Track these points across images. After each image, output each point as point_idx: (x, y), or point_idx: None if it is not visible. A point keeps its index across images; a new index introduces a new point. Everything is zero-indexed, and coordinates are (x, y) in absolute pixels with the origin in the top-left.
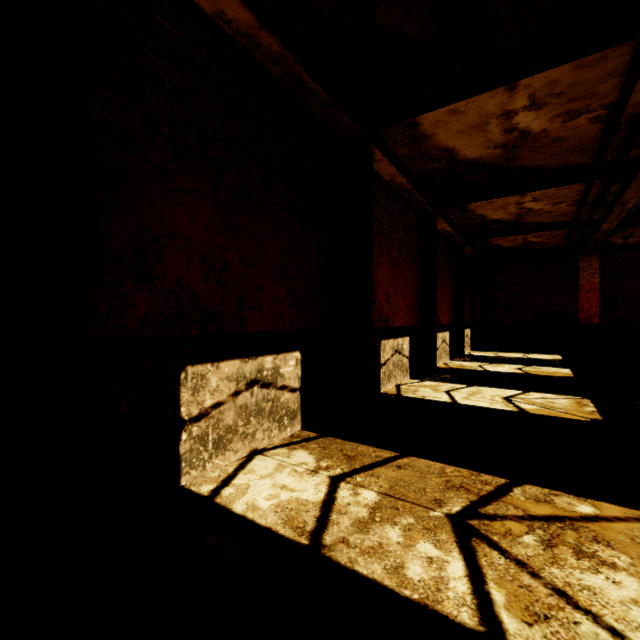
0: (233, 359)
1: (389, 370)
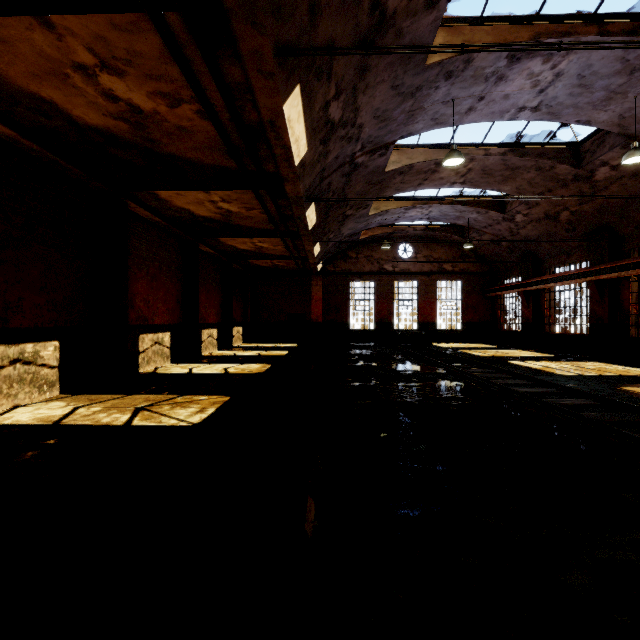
0: None
1: (149, 356)
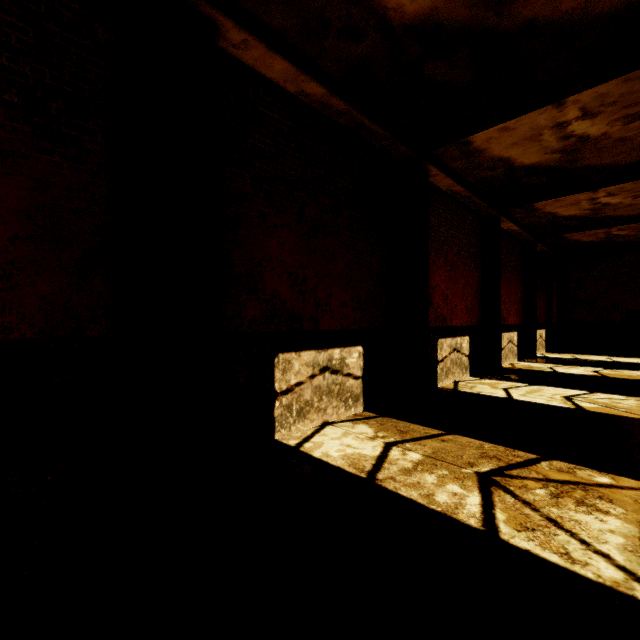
0: (310, 350)
1: (447, 367)
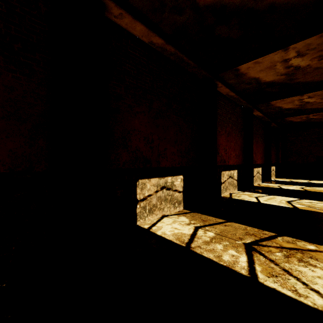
0: (155, 177)
1: (226, 186)
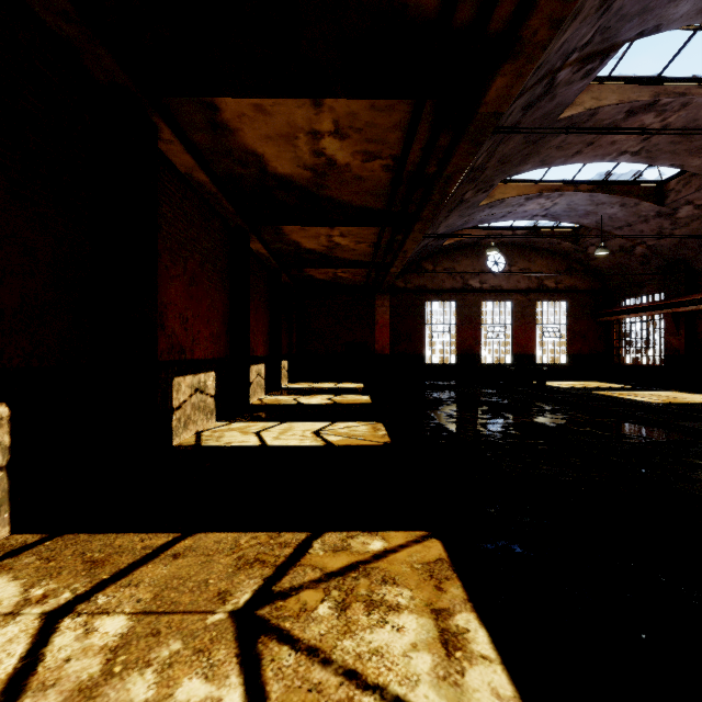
0: None
1: (186, 415)
